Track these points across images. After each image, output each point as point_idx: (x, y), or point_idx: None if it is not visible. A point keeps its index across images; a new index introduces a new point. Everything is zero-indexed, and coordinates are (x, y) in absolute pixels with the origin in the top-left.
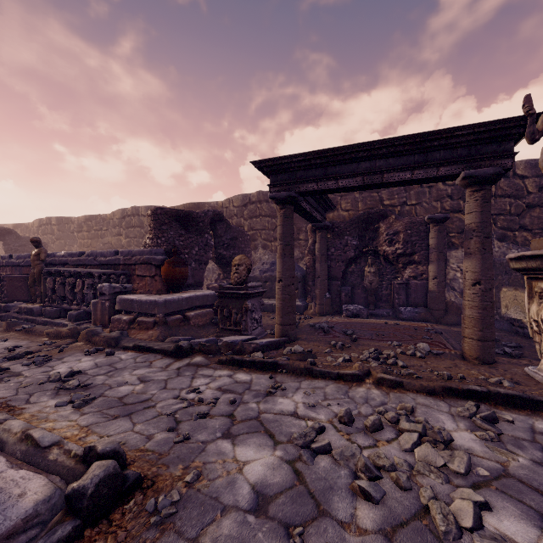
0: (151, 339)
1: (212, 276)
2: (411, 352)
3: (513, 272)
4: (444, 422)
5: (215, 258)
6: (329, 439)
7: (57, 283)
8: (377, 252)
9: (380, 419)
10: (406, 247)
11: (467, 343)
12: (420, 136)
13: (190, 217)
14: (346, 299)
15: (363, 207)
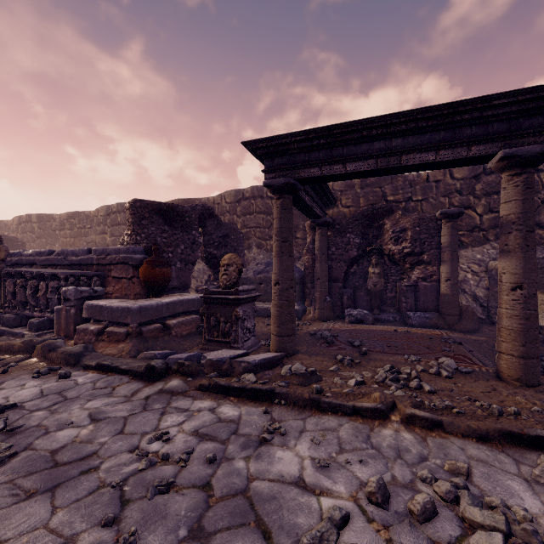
0: (121, 355)
1: (203, 277)
2: (434, 370)
3: (539, 274)
4: (521, 497)
5: (204, 257)
6: (358, 542)
7: (17, 286)
8: (382, 251)
9: (433, 501)
10: (415, 245)
11: (505, 360)
12: (449, 106)
13: (174, 211)
14: (348, 303)
15: (365, 203)
